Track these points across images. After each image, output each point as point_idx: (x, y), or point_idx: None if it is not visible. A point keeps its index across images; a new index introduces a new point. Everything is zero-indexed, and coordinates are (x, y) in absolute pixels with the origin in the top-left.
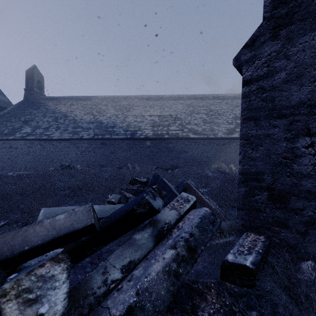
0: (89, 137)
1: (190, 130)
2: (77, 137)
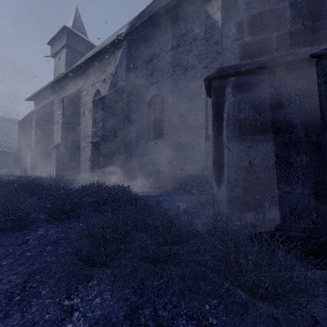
0: None
1: (6, 146)
2: None
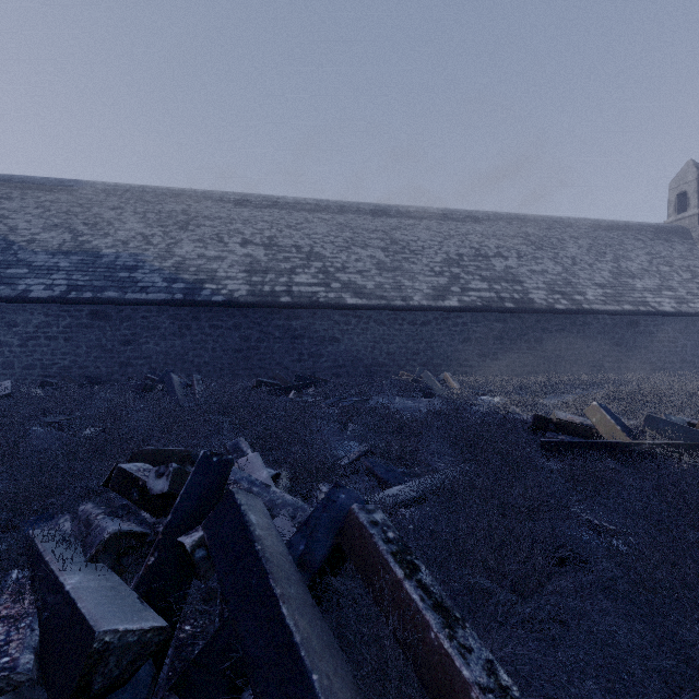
0: (49, 295)
1: (347, 285)
2: (7, 292)
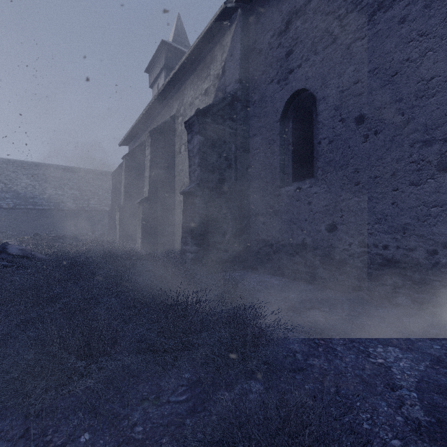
0: (10, 207)
1: (107, 204)
2: None
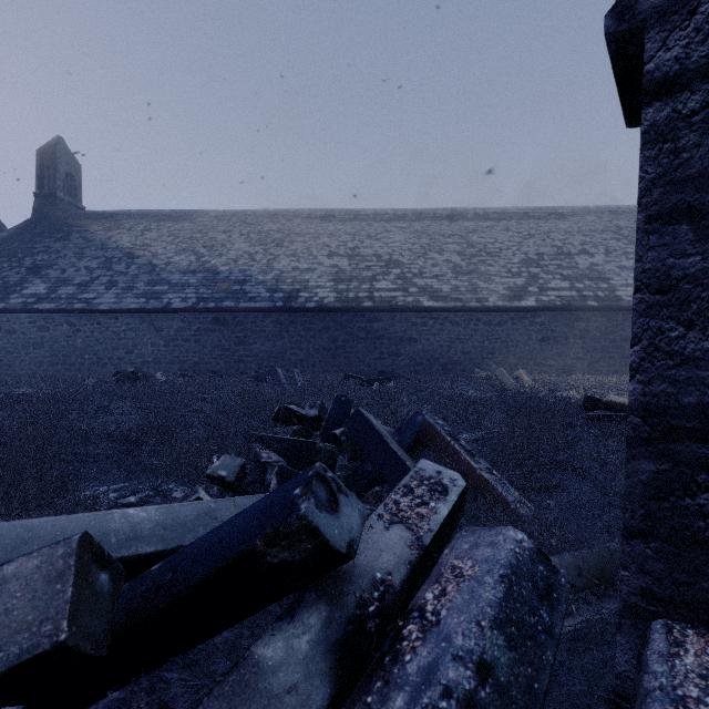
0: (184, 306)
1: (424, 289)
2: (156, 304)
